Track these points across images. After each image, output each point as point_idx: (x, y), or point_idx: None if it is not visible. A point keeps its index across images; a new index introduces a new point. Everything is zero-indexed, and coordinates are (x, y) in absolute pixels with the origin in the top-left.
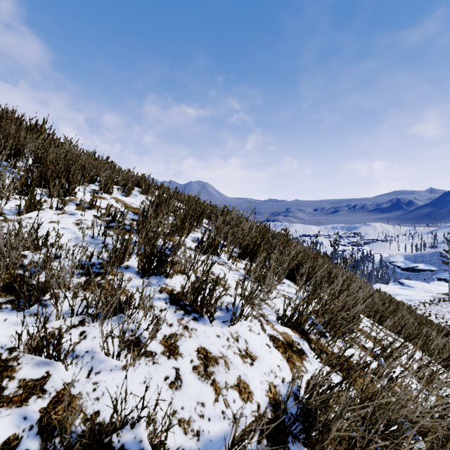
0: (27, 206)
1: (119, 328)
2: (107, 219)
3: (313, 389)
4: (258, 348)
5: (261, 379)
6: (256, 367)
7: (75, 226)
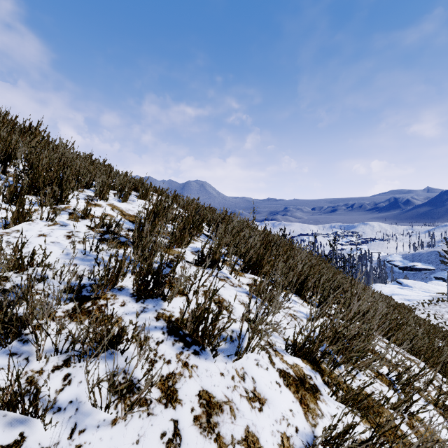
0: (14, 218)
1: (110, 367)
2: (102, 230)
3: (332, 442)
4: (267, 387)
5: (272, 429)
6: (265, 413)
7: (66, 240)
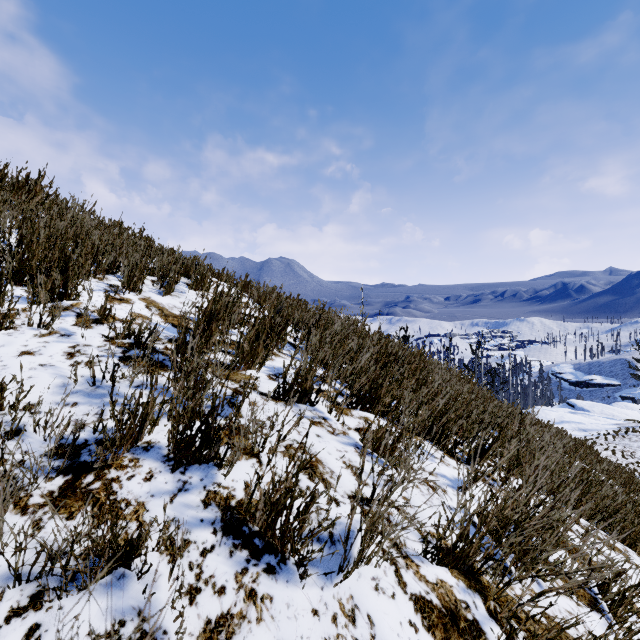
0: None
1: (115, 607)
2: (127, 342)
3: None
4: (394, 635)
5: None
6: None
7: (66, 360)
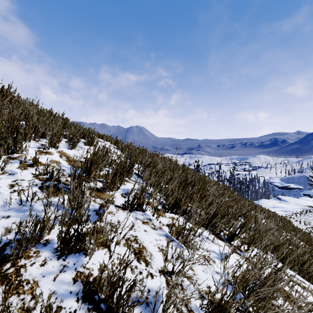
0: None
1: None
2: (45, 177)
3: None
4: None
5: None
6: None
7: (8, 189)
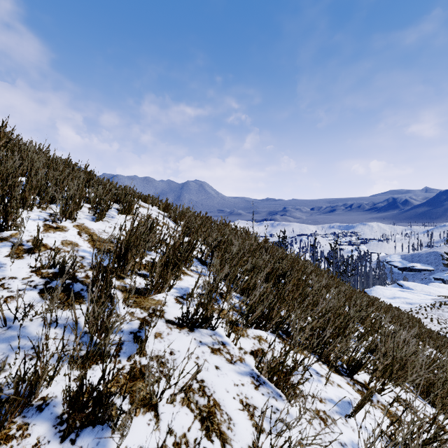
0: None
1: None
2: (51, 272)
3: None
4: None
5: None
6: None
7: None
